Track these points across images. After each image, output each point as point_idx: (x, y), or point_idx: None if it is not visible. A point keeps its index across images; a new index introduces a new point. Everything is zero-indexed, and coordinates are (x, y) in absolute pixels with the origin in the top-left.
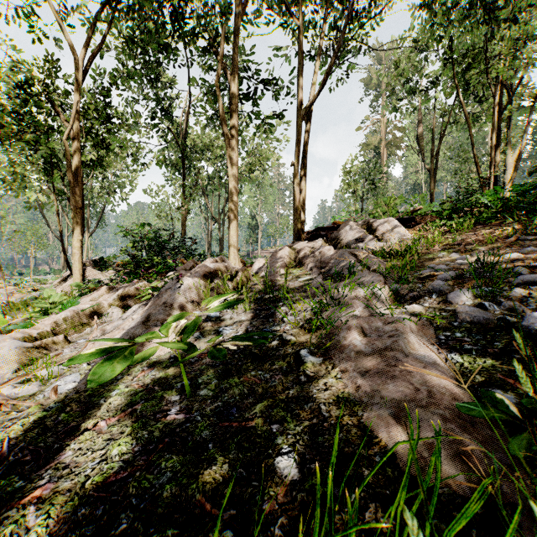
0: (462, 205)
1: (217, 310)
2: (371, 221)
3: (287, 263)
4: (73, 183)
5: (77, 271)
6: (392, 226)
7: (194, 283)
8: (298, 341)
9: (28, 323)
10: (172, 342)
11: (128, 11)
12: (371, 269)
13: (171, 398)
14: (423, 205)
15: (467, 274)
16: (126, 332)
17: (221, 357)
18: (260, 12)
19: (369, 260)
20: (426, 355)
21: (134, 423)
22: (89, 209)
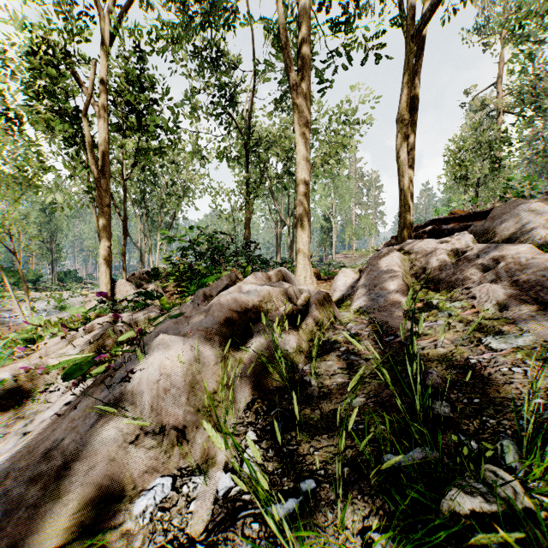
0: None
1: None
2: None
3: (404, 281)
4: (96, 173)
5: (103, 286)
6: None
7: (180, 357)
8: None
9: None
10: None
11: None
12: None
13: None
14: None
15: None
16: None
17: None
18: None
19: None
20: None
21: None
22: (160, 216)
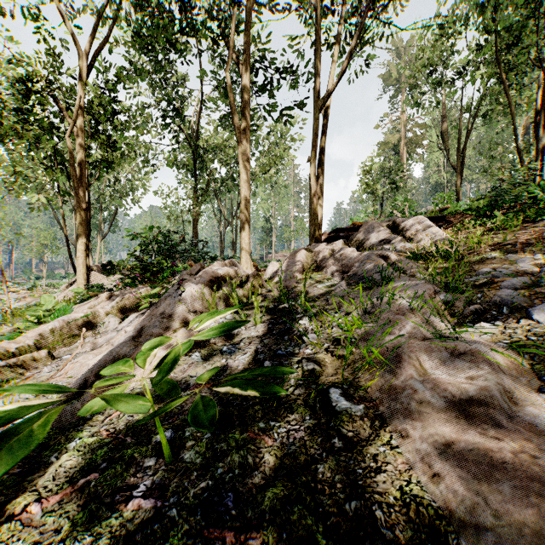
0: (503, 201)
1: (209, 335)
2: (397, 220)
3: (303, 267)
4: (76, 182)
5: (81, 275)
6: (422, 225)
7: (197, 289)
8: (324, 372)
9: (15, 334)
10: (129, 394)
11: (135, 1)
12: (407, 274)
13: (143, 462)
14: (449, 204)
15: (542, 281)
16: (109, 351)
17: (206, 421)
18: (274, 1)
19: (403, 263)
20: (534, 411)
21: (80, 510)
22: (101, 212)
